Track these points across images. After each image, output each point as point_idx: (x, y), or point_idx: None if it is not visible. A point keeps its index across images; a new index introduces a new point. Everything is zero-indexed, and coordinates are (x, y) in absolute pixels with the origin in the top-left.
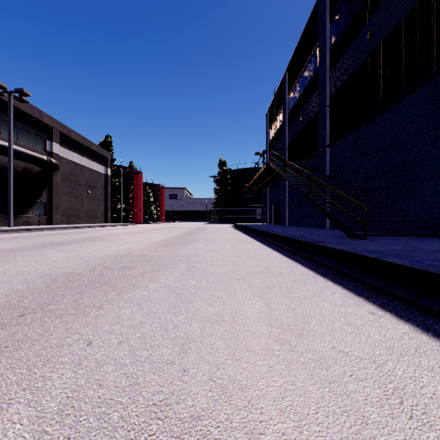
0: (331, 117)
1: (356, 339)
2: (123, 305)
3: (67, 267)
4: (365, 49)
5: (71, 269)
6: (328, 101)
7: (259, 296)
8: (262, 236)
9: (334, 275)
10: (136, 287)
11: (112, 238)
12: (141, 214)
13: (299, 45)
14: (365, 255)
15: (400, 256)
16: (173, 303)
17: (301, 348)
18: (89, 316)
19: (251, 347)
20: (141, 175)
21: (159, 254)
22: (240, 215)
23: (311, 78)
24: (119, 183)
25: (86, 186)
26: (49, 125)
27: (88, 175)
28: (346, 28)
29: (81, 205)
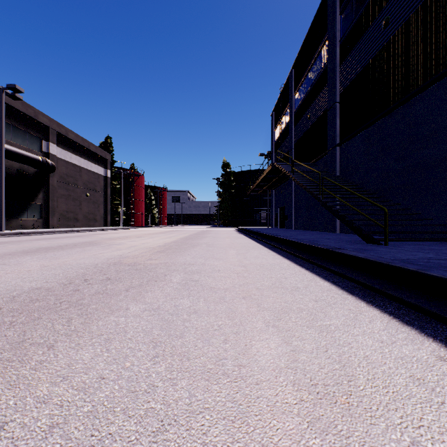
0: (341, 114)
1: (443, 418)
2: (85, 342)
3: (38, 280)
4: (379, 39)
5: (42, 283)
6: (338, 97)
7: (274, 326)
8: (269, 241)
9: (363, 291)
10: (112, 310)
11: (106, 243)
12: (142, 217)
13: (306, 39)
14: (400, 266)
15: (444, 268)
16: (156, 338)
17: (358, 443)
18: (28, 364)
19: (271, 441)
20: (142, 177)
21: (153, 262)
22: (245, 218)
23: (319, 73)
24: (119, 185)
25: (84, 188)
26: (45, 124)
27: (86, 177)
28: (358, 18)
29: (79, 208)
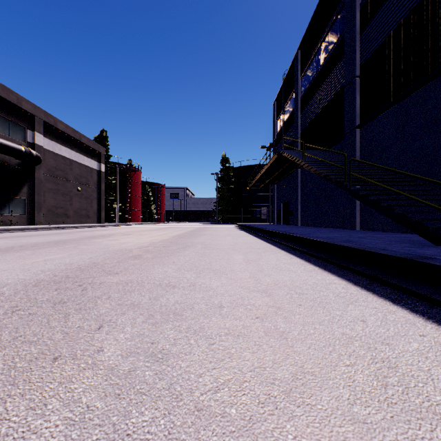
0: (362, 90)
1: None
2: None
3: None
4: None
5: None
6: (358, 70)
7: None
8: (282, 240)
9: None
10: None
11: (76, 243)
12: (139, 213)
13: (316, 13)
14: None
15: None
16: None
17: None
18: None
19: None
20: (139, 173)
21: (105, 281)
22: (244, 215)
23: (332, 48)
24: (115, 181)
25: (76, 183)
26: (30, 112)
27: (78, 171)
28: None
29: (70, 204)
